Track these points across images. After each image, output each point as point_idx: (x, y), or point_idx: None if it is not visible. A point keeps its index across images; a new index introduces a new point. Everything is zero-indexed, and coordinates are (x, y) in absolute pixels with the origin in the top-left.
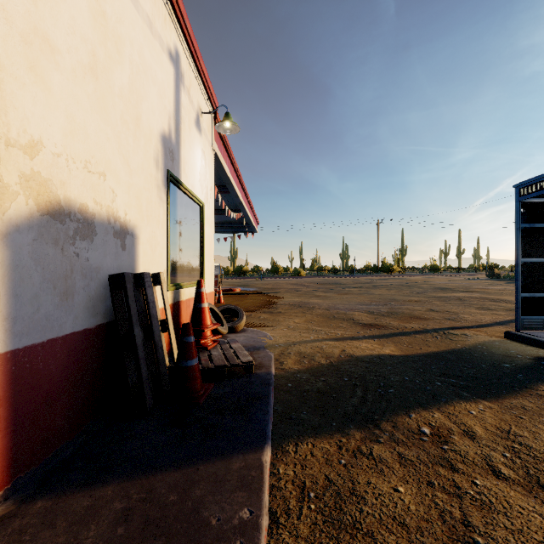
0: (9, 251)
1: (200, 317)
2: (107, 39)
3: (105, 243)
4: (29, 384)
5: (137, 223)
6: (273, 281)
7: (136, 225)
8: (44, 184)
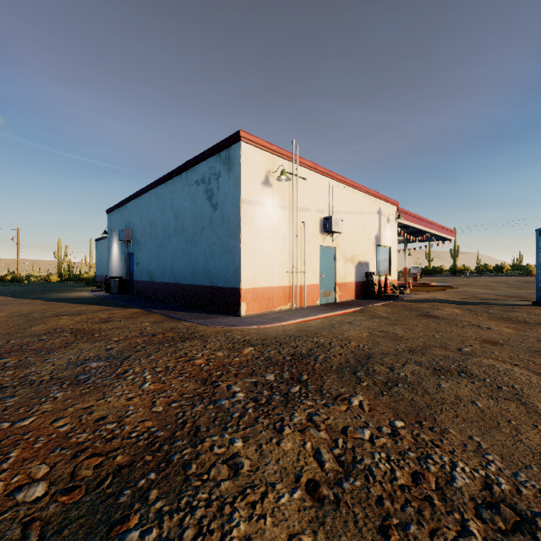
0: (355, 269)
1: (386, 284)
2: (364, 228)
3: (364, 266)
4: (357, 286)
5: (369, 261)
6: (476, 279)
7: (369, 261)
8: (358, 259)
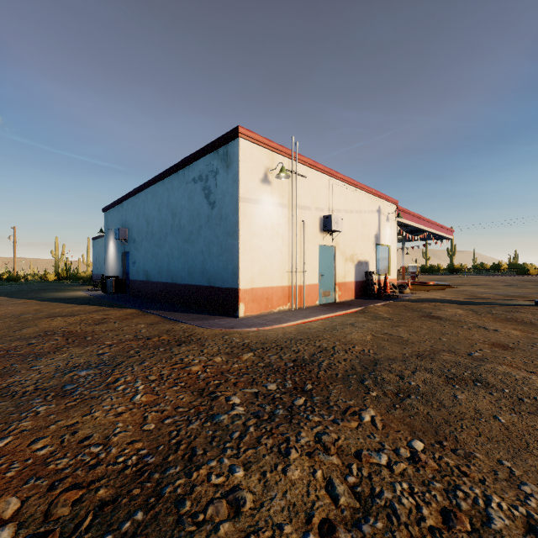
0: (355, 268)
1: (385, 284)
2: (364, 227)
3: (364, 266)
4: (356, 286)
5: (369, 260)
6: (474, 278)
7: (369, 261)
8: (357, 259)
